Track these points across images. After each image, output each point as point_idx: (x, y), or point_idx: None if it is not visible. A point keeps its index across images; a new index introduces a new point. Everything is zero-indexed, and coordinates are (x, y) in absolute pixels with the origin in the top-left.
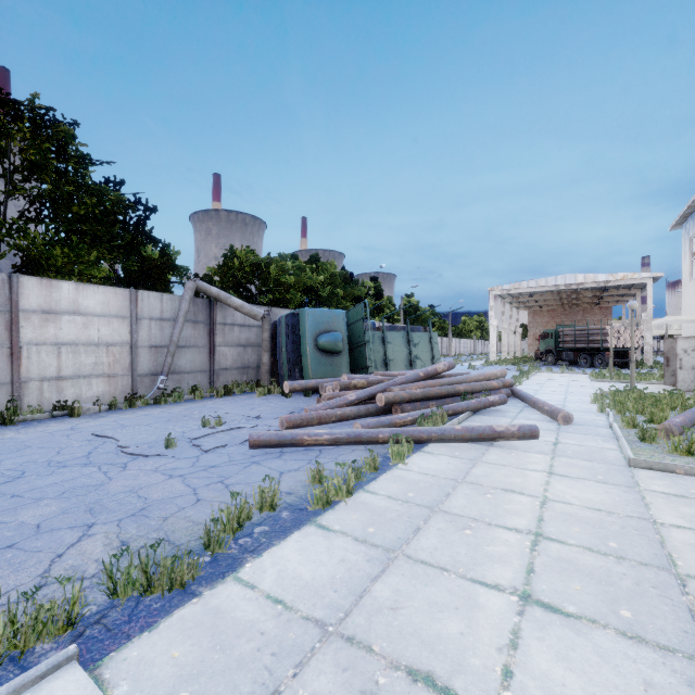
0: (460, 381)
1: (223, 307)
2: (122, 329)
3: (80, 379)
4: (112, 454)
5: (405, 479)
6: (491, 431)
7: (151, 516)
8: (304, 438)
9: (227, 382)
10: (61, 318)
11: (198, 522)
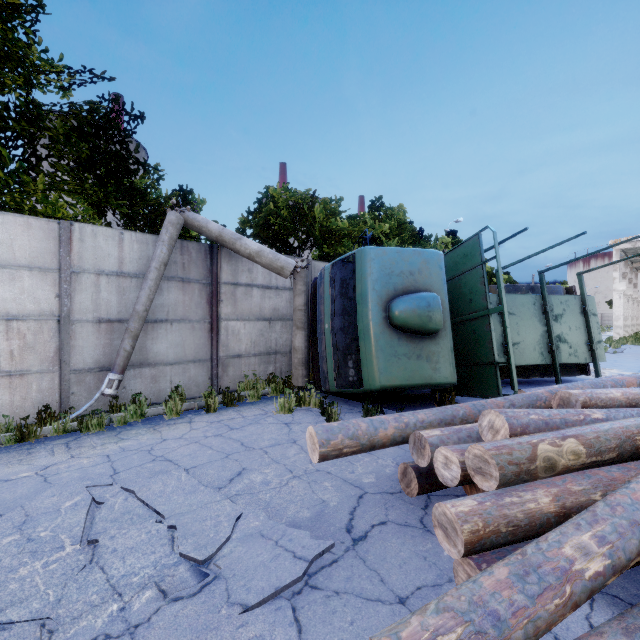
0: None
1: (232, 257)
2: (40, 290)
3: None
4: None
5: None
6: None
7: None
8: None
9: (241, 377)
10: None
11: None
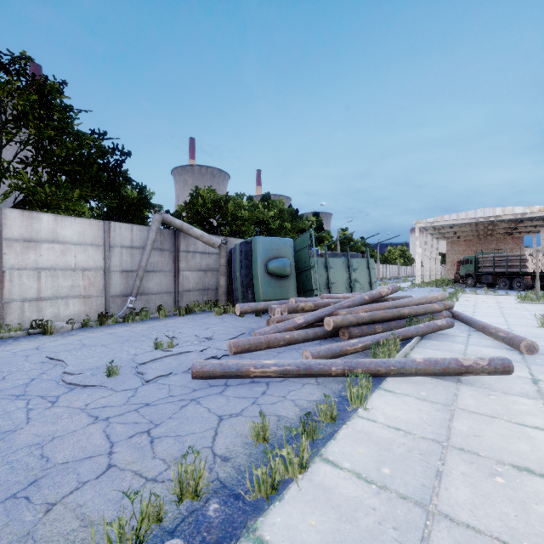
0: (404, 304)
1: (186, 237)
2: (96, 256)
3: (58, 300)
4: (52, 382)
5: (372, 437)
6: (457, 365)
7: (34, 500)
8: (250, 369)
9: (190, 302)
10: (41, 246)
11: (88, 521)
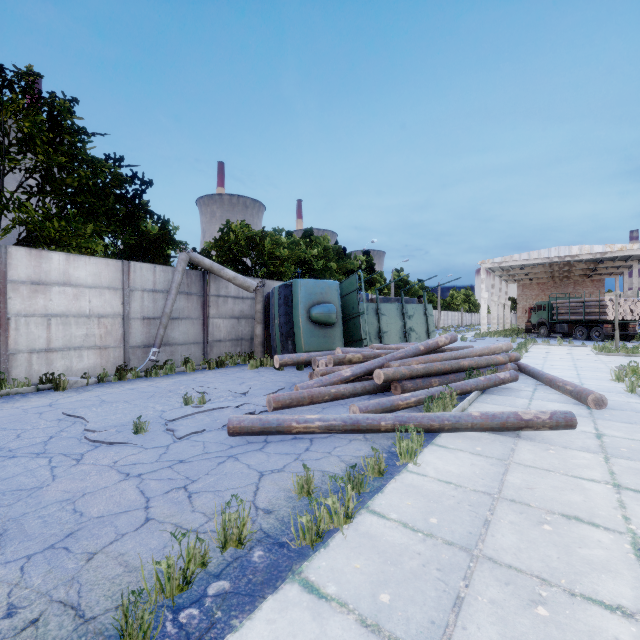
0: (464, 355)
1: (216, 279)
2: (114, 301)
3: (71, 351)
4: (74, 440)
5: (421, 490)
6: (516, 419)
7: (74, 550)
8: (292, 424)
9: (221, 354)
10: (51, 289)
11: (132, 567)
